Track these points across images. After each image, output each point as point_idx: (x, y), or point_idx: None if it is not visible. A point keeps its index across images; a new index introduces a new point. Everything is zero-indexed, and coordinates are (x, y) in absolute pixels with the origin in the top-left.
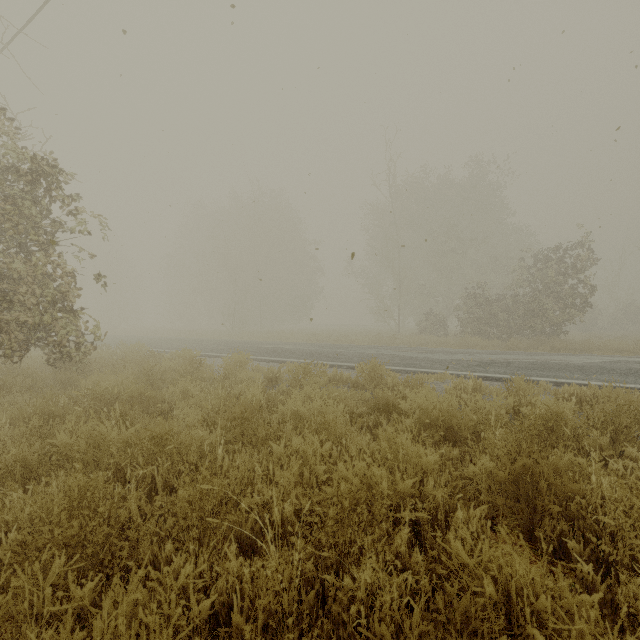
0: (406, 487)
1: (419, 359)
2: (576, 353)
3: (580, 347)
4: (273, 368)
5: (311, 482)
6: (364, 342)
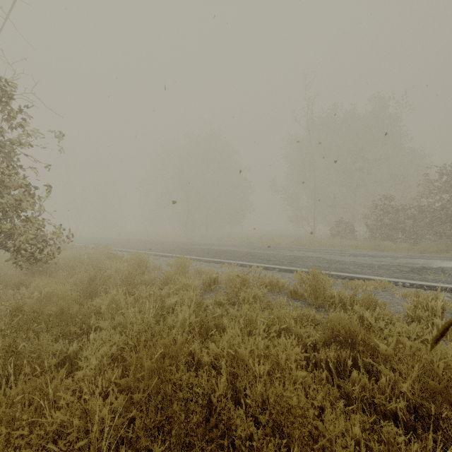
0: None
1: (346, 263)
2: None
3: None
4: (212, 270)
5: None
6: (287, 244)
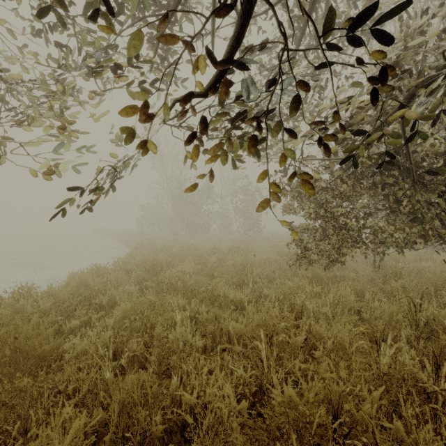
0: None
1: None
2: None
3: None
4: None
5: None
6: None
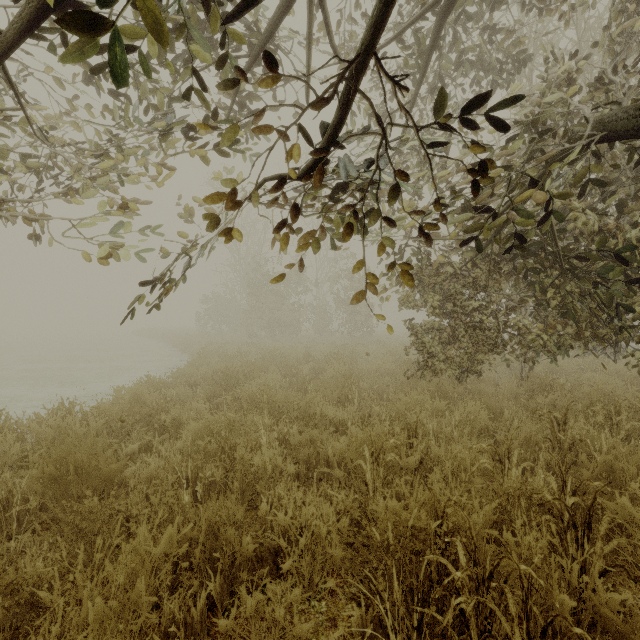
0: None
1: None
2: None
3: None
4: None
5: None
6: None
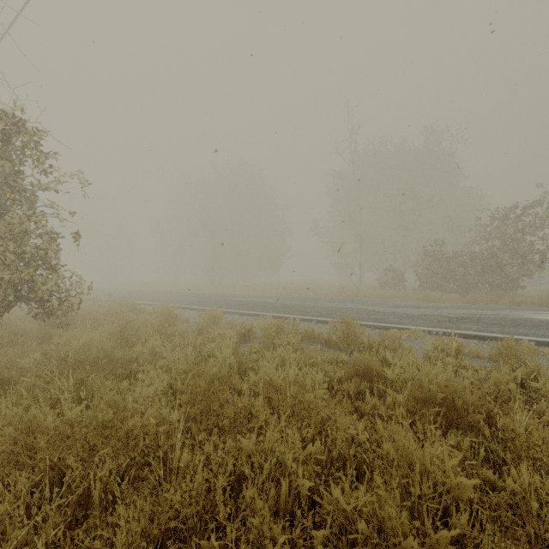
0: (441, 541)
1: (386, 314)
2: (537, 307)
3: (539, 301)
4: (246, 322)
5: (291, 498)
6: (329, 295)
